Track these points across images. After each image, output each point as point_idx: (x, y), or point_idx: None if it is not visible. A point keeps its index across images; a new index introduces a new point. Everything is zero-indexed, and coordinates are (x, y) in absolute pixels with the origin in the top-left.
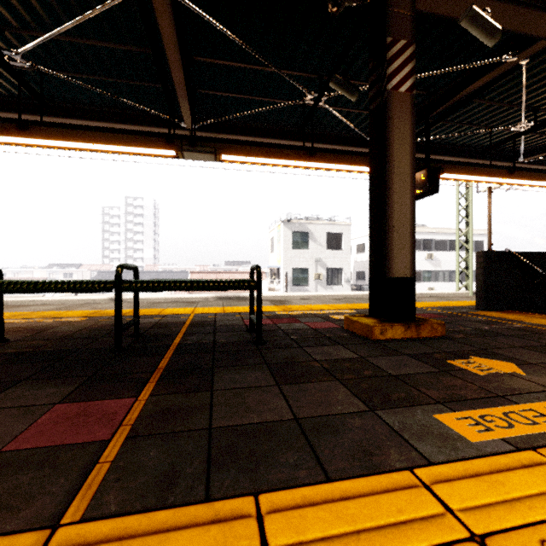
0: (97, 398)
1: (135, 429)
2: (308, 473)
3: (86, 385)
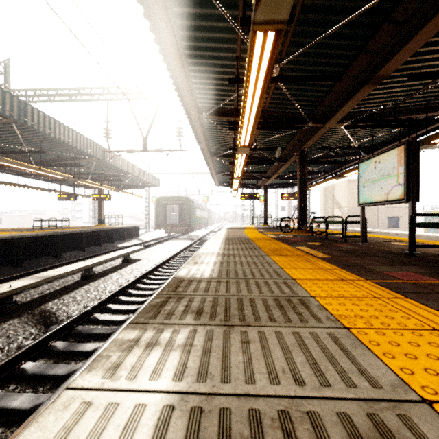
0: (427, 276)
1: (416, 283)
2: (435, 307)
3: (434, 273)
